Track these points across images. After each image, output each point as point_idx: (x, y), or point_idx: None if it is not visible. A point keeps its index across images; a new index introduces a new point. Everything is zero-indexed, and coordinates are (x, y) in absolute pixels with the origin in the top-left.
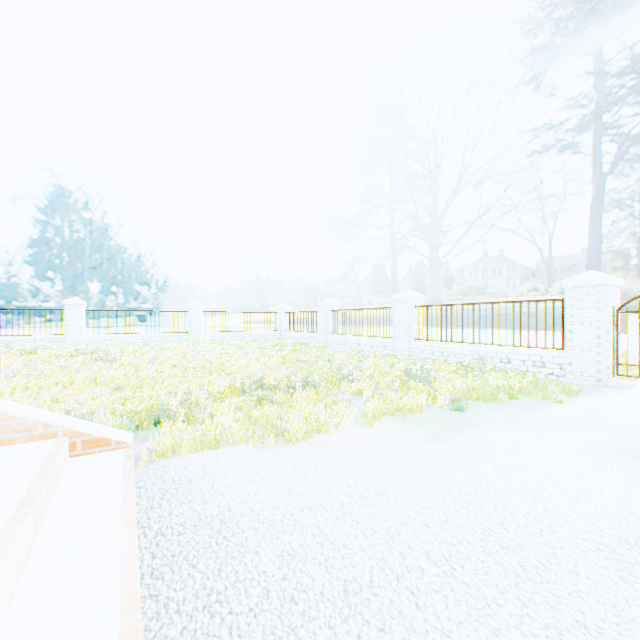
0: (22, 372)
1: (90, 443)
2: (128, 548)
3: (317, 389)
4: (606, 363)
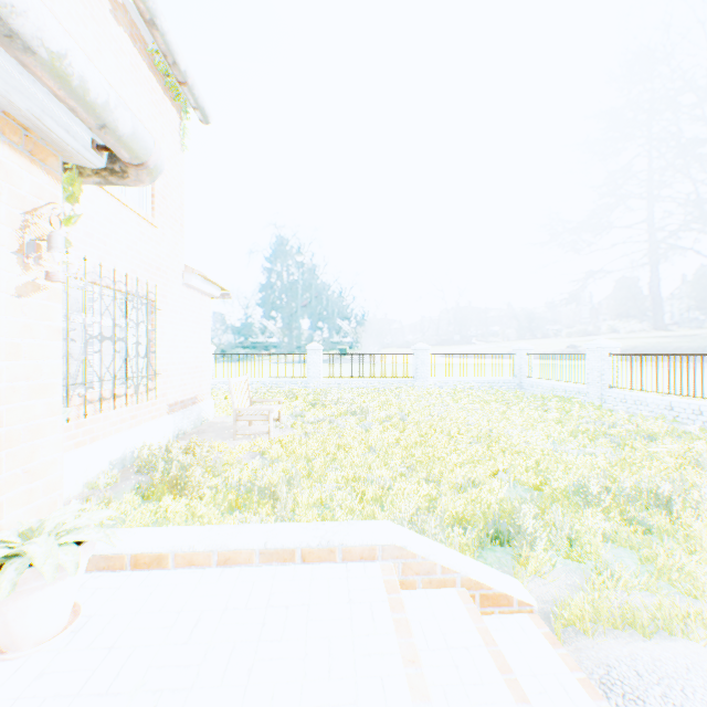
0: (297, 423)
1: (487, 599)
2: None
3: None
4: None
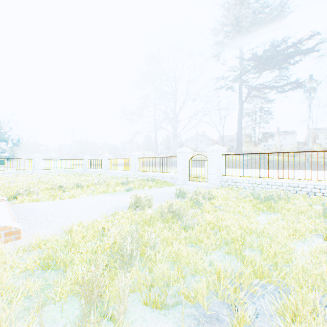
0: None
1: None
2: (10, 210)
3: (84, 187)
4: (186, 177)
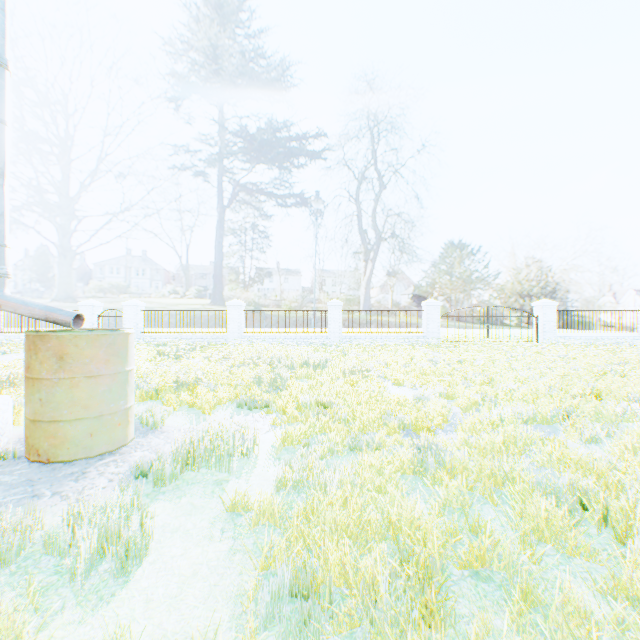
0: None
1: None
2: None
3: None
4: None
